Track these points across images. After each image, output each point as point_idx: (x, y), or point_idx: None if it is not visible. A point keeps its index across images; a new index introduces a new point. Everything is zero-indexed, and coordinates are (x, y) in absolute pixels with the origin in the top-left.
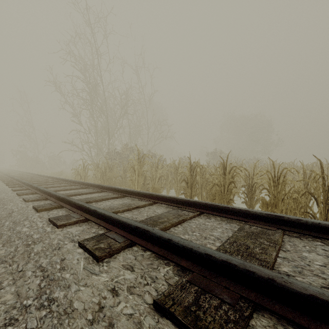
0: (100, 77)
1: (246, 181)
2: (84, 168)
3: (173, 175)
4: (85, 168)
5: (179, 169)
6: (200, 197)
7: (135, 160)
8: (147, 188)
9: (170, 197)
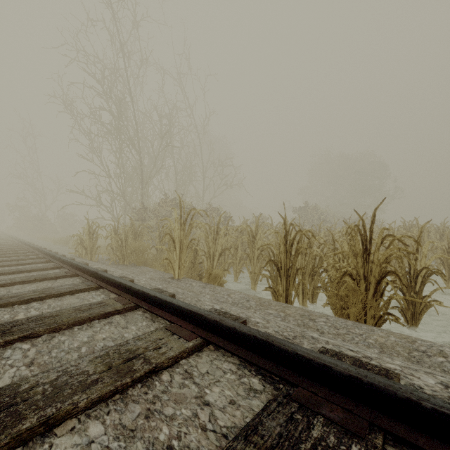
0: (128, 89)
1: (400, 264)
2: (91, 233)
3: (244, 244)
4: (92, 233)
5: (258, 237)
6: (301, 291)
7: (175, 220)
8: (199, 271)
9: (254, 338)
